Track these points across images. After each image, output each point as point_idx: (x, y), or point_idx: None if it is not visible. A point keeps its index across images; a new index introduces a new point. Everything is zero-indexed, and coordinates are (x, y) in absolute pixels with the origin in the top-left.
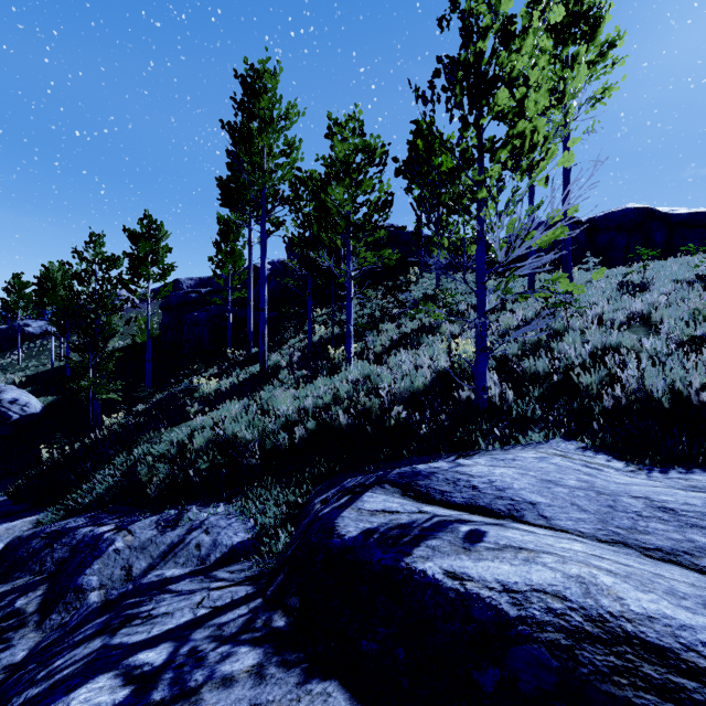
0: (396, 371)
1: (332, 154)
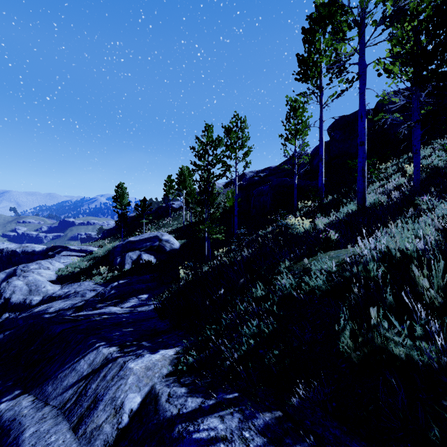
0: None
1: None
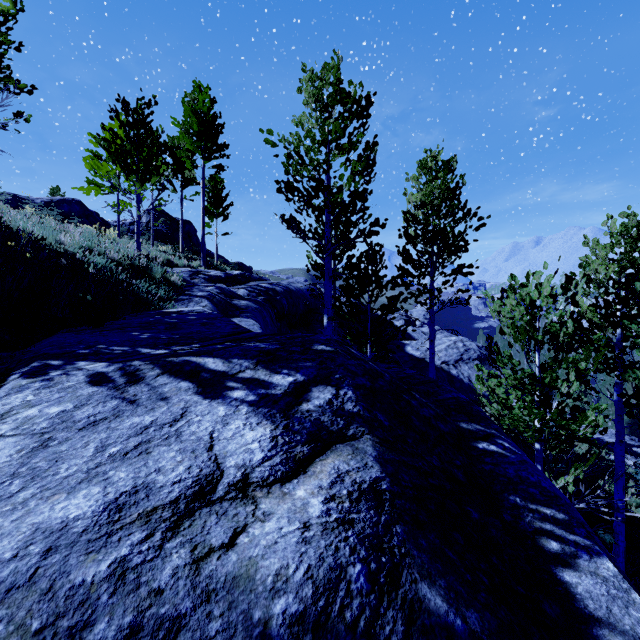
0: None
1: None
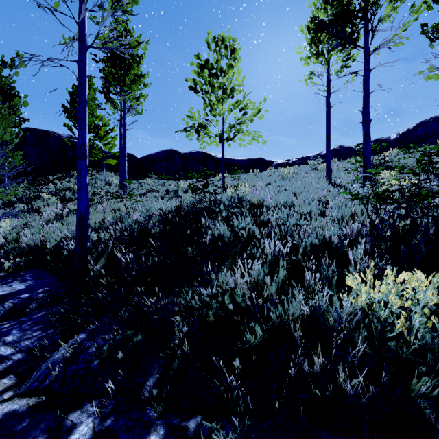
0: None
1: None
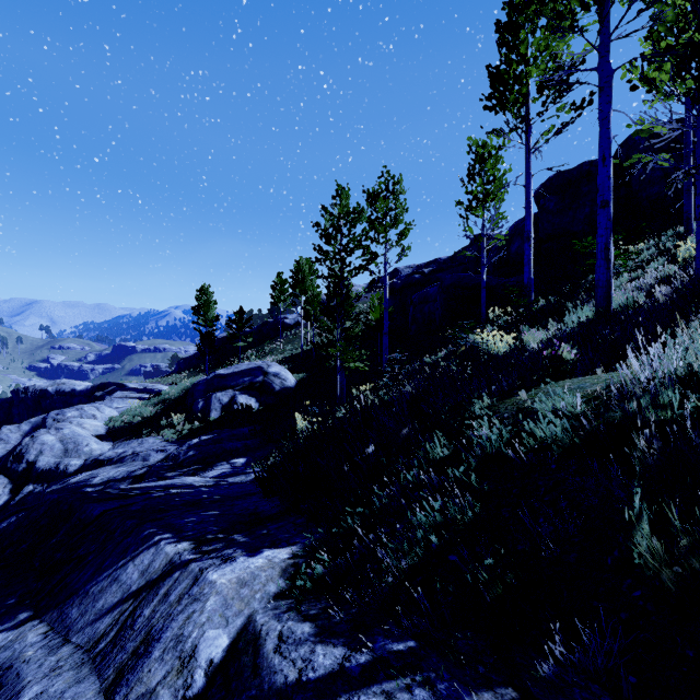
0: None
1: None
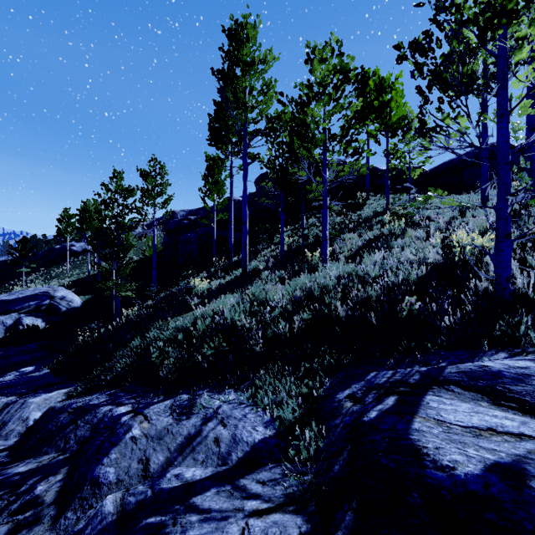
0: (378, 268)
1: (308, 82)
